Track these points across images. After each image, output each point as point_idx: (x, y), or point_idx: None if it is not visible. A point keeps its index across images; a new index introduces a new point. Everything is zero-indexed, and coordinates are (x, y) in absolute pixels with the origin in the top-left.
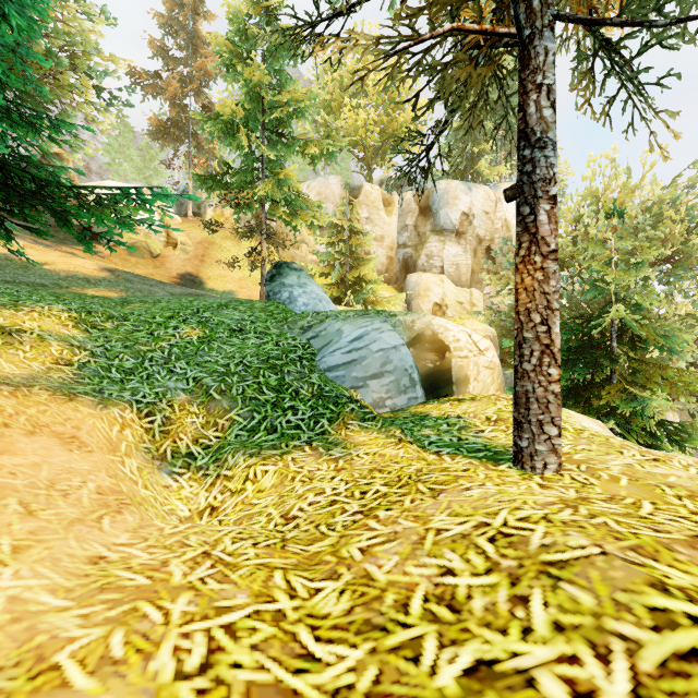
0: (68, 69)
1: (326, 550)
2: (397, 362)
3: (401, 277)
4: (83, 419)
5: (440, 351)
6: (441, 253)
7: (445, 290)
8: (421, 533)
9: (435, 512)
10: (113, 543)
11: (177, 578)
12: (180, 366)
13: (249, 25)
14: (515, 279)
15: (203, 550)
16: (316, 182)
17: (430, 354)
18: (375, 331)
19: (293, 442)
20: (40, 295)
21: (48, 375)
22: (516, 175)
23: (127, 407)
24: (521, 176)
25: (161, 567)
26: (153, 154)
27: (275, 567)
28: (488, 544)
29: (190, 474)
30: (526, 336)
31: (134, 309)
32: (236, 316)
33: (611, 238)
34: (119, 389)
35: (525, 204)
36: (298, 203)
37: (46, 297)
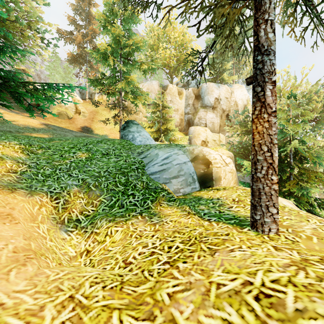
0: (27, 28)
1: (147, 292)
2: (186, 170)
3: (186, 128)
4: (17, 203)
5: (206, 164)
6: (205, 117)
7: (207, 134)
8: (207, 286)
9: (214, 267)
10: (13, 290)
11: (46, 323)
12: (75, 173)
13: (114, 7)
14: (252, 127)
15: (70, 294)
16: (146, 83)
17: (202, 166)
18: (175, 154)
19: (132, 213)
20: (7, 136)
21: (1, 178)
22: (240, 80)
23: (44, 195)
24: (256, 70)
25: (39, 312)
26: (69, 70)
27: (114, 308)
28: (254, 303)
29: (77, 231)
30: (258, 158)
31: (55, 143)
32: (105, 147)
33: (286, 109)
34: (41, 185)
35: (258, 86)
36: (137, 92)
37: (9, 137)
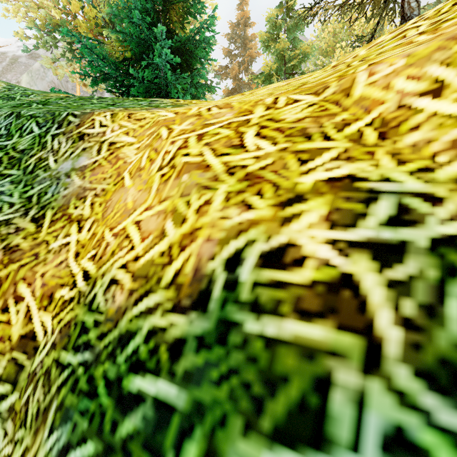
0: None
1: None
2: None
3: None
4: None
5: None
6: None
7: None
8: None
9: None
10: None
11: None
12: None
13: (277, 20)
14: None
15: None
16: None
17: None
18: None
19: None
20: None
21: None
22: None
23: None
24: None
25: None
26: None
27: None
28: None
29: None
30: None
31: None
32: None
33: None
34: None
35: None
36: None
37: None
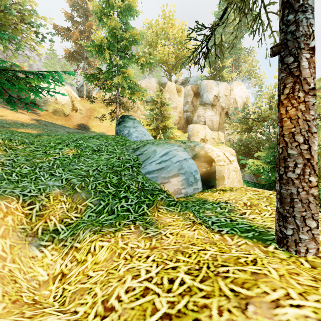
0: (21, 22)
1: None
2: (187, 168)
3: (185, 126)
4: None
5: (209, 162)
6: (204, 115)
7: (206, 132)
8: None
9: None
10: None
11: None
12: (58, 172)
13: None
14: (279, 112)
15: None
16: (145, 81)
17: (204, 164)
18: (175, 150)
19: (124, 221)
20: None
21: None
22: (239, 78)
23: (14, 199)
24: (286, 35)
25: None
26: (67, 68)
27: None
28: None
29: (53, 246)
30: (290, 152)
31: (41, 139)
32: (97, 143)
33: None
34: (13, 187)
35: (289, 55)
36: (135, 88)
37: None
